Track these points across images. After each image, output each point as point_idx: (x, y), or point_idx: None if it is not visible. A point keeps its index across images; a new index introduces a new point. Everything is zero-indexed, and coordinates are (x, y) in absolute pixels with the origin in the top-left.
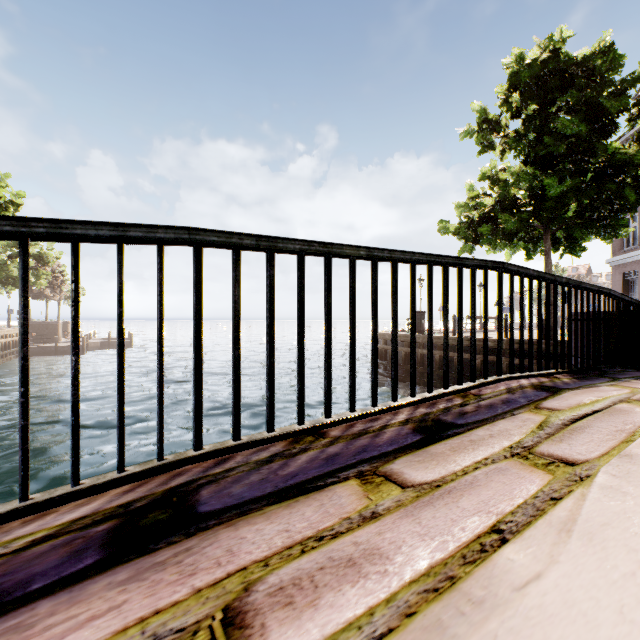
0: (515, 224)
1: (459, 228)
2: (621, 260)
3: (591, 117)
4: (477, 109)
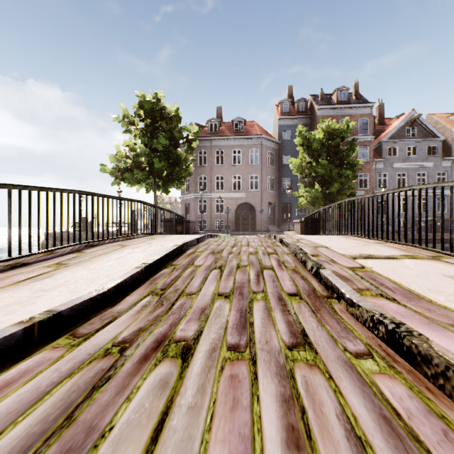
0: (142, 176)
1: (113, 171)
2: (185, 197)
3: (171, 137)
4: (123, 108)
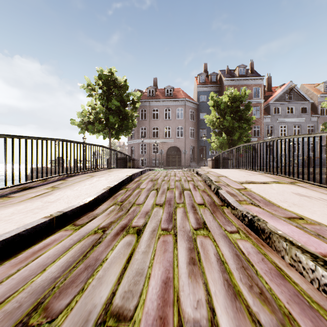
0: (101, 127)
1: (80, 124)
2: (130, 142)
3: (121, 100)
4: (87, 79)
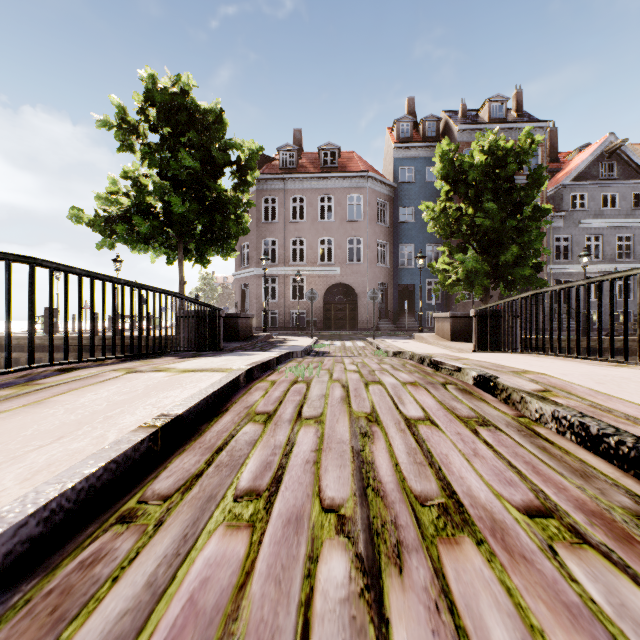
0: (148, 229)
1: (95, 220)
2: (241, 275)
3: (207, 159)
4: (117, 104)
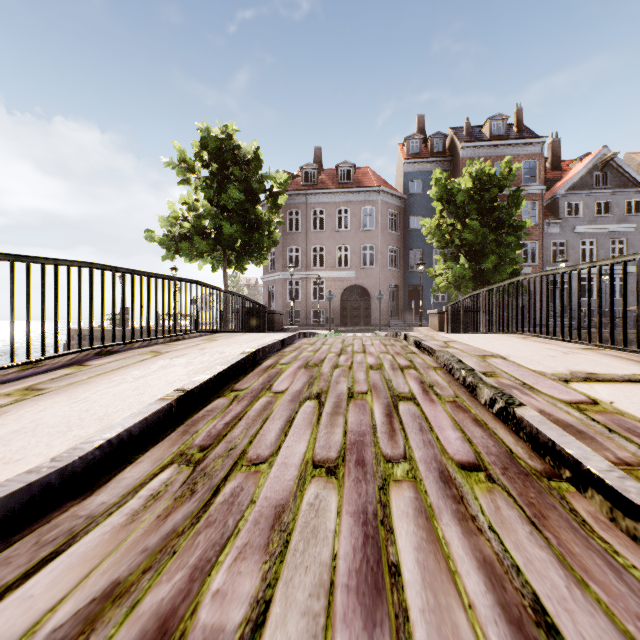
0: (205, 247)
1: (164, 240)
2: (268, 278)
3: (248, 190)
4: (178, 148)
